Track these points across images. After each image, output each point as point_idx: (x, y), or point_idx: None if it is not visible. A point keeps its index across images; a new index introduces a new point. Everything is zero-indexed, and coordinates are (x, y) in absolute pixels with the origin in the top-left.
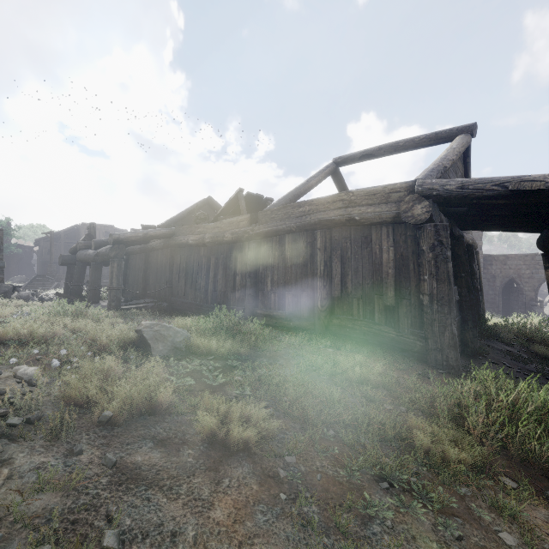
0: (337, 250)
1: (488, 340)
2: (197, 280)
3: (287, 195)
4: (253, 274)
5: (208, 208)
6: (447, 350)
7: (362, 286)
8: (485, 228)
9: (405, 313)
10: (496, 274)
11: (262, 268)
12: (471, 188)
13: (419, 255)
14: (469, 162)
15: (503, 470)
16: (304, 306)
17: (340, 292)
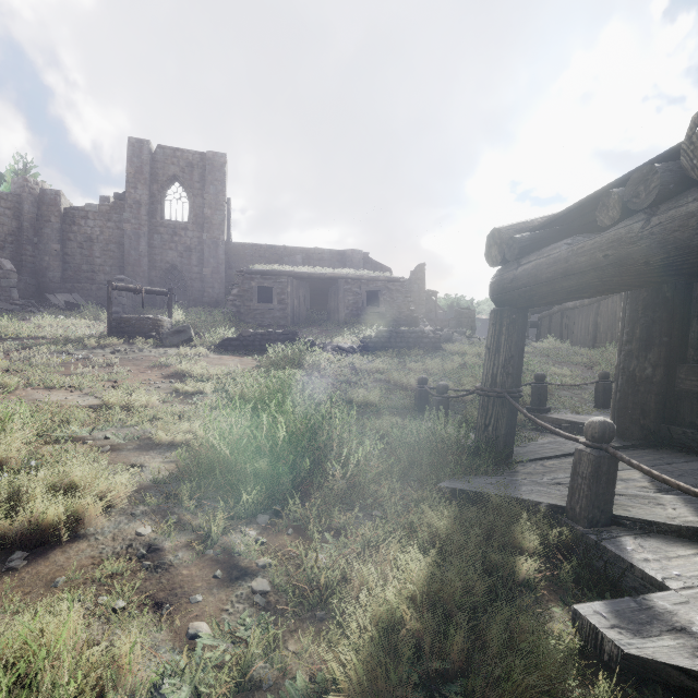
0: None
1: None
2: (573, 330)
3: None
4: (594, 323)
5: None
6: None
7: None
8: None
9: None
10: None
11: (599, 319)
12: None
13: None
14: None
15: (584, 362)
16: (614, 339)
17: None
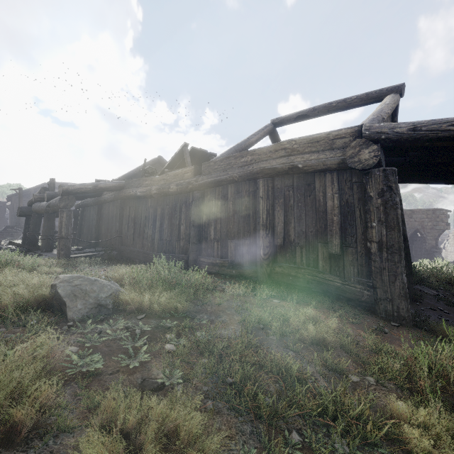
0: (279, 198)
1: (417, 285)
2: (145, 229)
3: (230, 149)
4: (197, 223)
5: (158, 166)
6: (398, 300)
7: (305, 234)
8: (414, 180)
9: (351, 261)
10: None
11: (206, 218)
12: (424, 129)
13: (366, 201)
14: (396, 121)
15: None
16: (246, 254)
17: (283, 240)
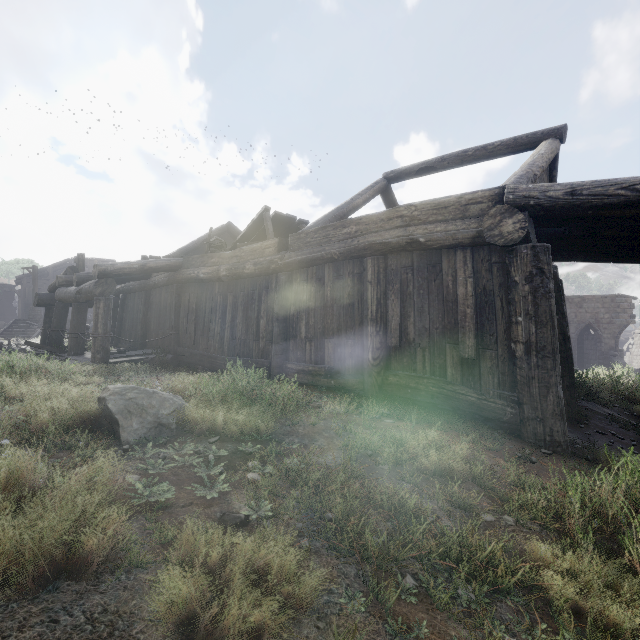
0: (394, 283)
1: (583, 401)
2: (210, 324)
3: (327, 215)
4: (282, 316)
5: (227, 236)
6: (551, 420)
7: (429, 332)
8: (579, 258)
9: (489, 368)
10: (570, 318)
11: (294, 309)
12: (586, 193)
13: (510, 288)
14: (556, 176)
15: None
16: (349, 359)
17: (399, 340)
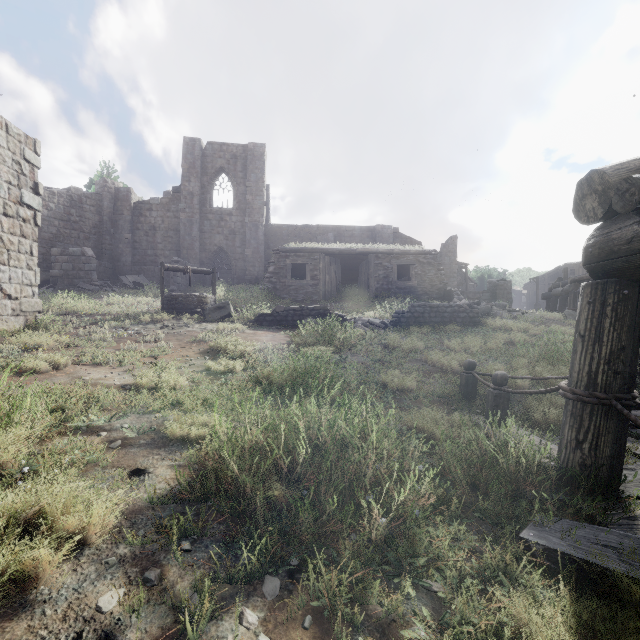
0: None
1: None
2: None
3: None
4: None
5: None
6: None
7: None
8: None
9: None
10: None
11: None
12: None
13: None
14: None
15: None
16: None
17: None
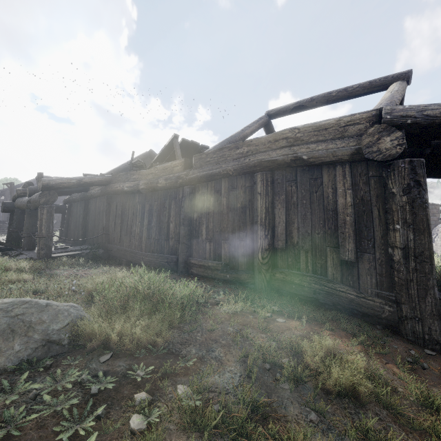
0: (280, 194)
1: None
2: (132, 227)
3: (223, 141)
4: (187, 221)
5: (149, 160)
6: (429, 320)
7: (311, 236)
8: None
9: (367, 270)
10: None
11: (197, 215)
12: None
13: (387, 199)
14: None
15: None
16: (242, 257)
17: (285, 243)
